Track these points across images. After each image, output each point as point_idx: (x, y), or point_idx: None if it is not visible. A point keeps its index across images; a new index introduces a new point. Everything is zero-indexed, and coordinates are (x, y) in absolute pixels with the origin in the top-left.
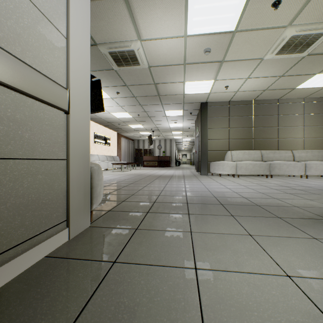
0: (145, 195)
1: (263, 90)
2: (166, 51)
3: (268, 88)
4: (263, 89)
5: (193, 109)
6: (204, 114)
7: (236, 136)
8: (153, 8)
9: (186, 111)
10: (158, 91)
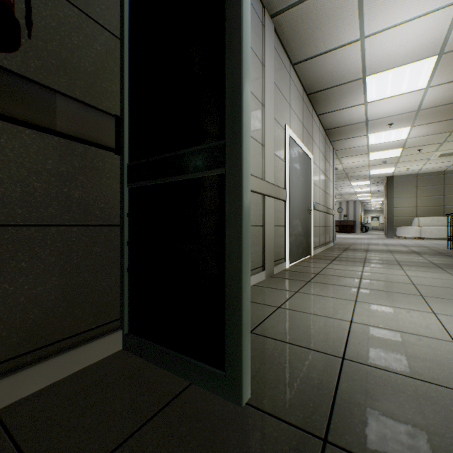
0: (346, 242)
1: (448, 166)
2: (356, 164)
3: (452, 165)
4: (447, 166)
5: (379, 180)
6: (389, 186)
7: (424, 204)
8: (350, 158)
9: (372, 181)
10: (347, 175)
